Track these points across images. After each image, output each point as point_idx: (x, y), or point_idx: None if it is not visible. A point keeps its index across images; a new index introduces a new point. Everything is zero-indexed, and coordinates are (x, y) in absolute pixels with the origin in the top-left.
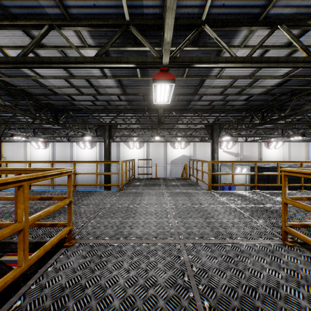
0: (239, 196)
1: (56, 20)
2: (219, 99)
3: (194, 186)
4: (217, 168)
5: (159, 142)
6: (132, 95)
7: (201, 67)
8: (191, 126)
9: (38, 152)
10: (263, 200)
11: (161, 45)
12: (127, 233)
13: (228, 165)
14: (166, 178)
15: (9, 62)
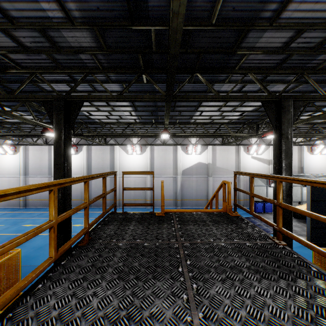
0: None
1: None
2: (324, 21)
3: (305, 282)
4: (291, 190)
5: (167, 145)
6: None
7: None
8: (216, 118)
9: (5, 159)
10: None
11: None
12: None
13: None
14: (186, 215)
15: None
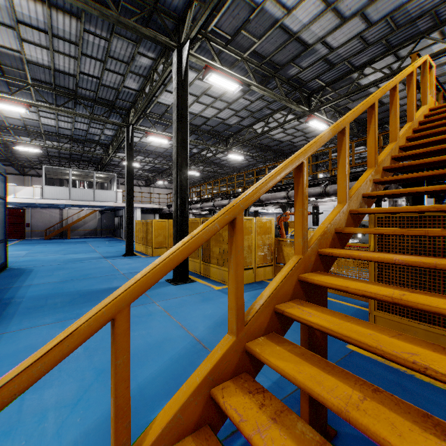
0: None
1: (425, 32)
2: None
3: None
4: None
5: None
6: None
7: None
8: None
9: None
10: None
11: None
12: None
13: None
14: None
15: (388, 77)
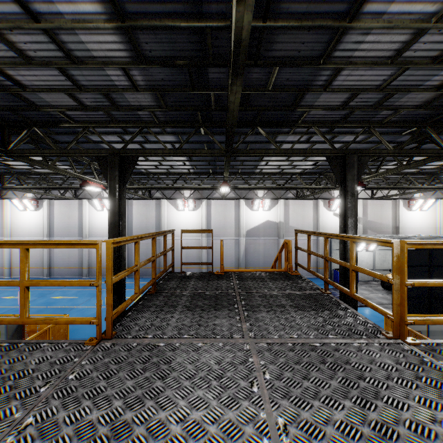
0: None
1: None
2: (374, 86)
3: (330, 312)
4: (356, 249)
5: (227, 200)
6: (162, 69)
7: None
8: (285, 168)
9: (24, 217)
10: None
11: None
12: None
13: None
14: (246, 274)
15: None
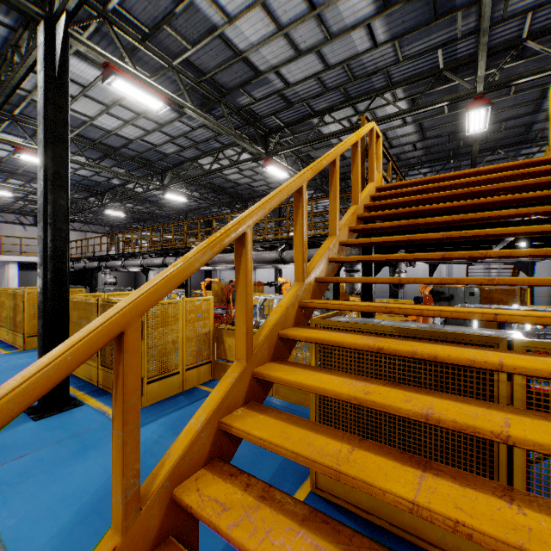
0: None
1: (380, 90)
2: None
3: None
4: None
5: None
6: (433, 139)
7: (521, 82)
8: None
9: None
10: None
11: (475, 74)
12: None
13: None
14: None
15: (347, 131)
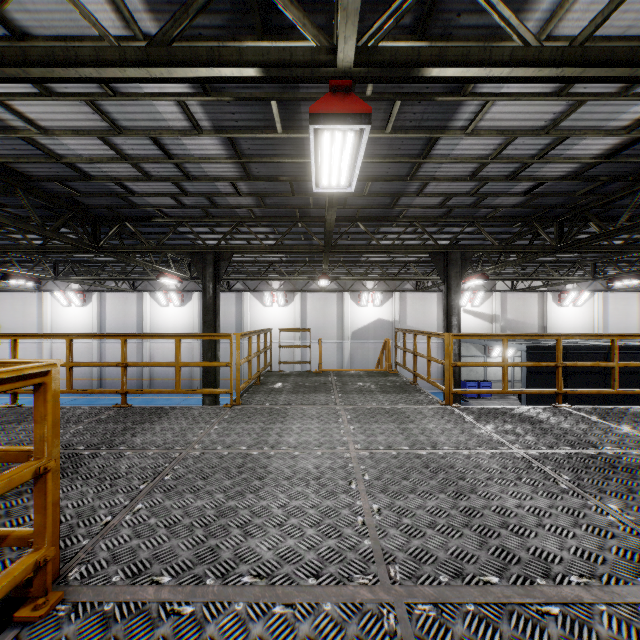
0: (524, 421)
1: None
2: (465, 192)
3: (409, 394)
4: (459, 349)
5: (328, 292)
6: (266, 182)
7: (442, 78)
8: (396, 256)
9: (68, 314)
10: (589, 433)
11: (331, 36)
12: (230, 556)
13: (476, 342)
14: (344, 372)
15: None
